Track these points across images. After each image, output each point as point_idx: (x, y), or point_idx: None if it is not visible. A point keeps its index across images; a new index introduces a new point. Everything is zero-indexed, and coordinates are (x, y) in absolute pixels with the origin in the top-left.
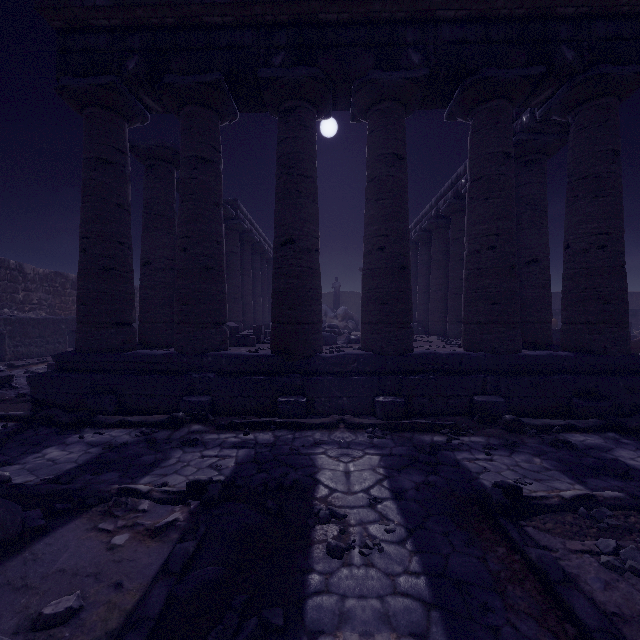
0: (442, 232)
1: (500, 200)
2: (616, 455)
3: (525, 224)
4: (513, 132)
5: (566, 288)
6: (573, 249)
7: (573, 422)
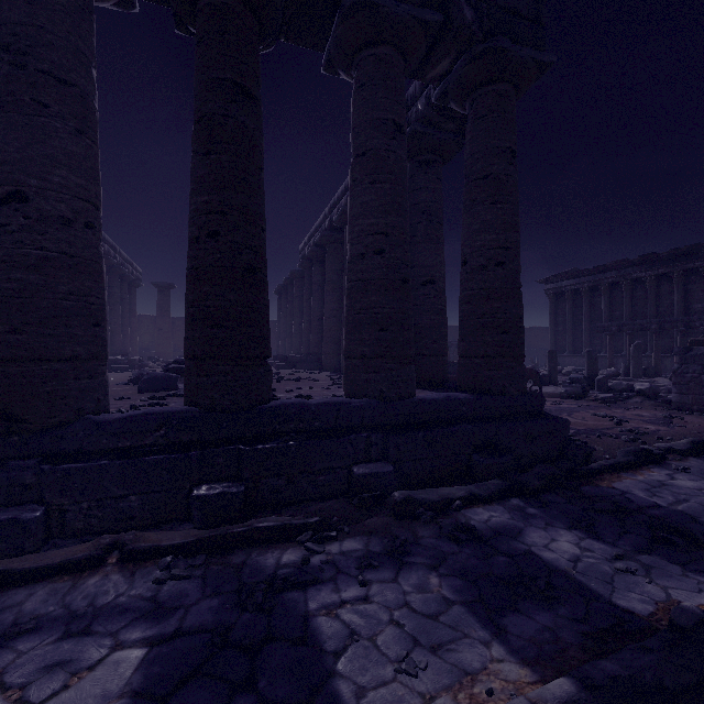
0: (337, 248)
1: (390, 186)
2: (528, 543)
3: (421, 236)
4: (408, 123)
5: (464, 313)
6: (471, 265)
7: (474, 488)
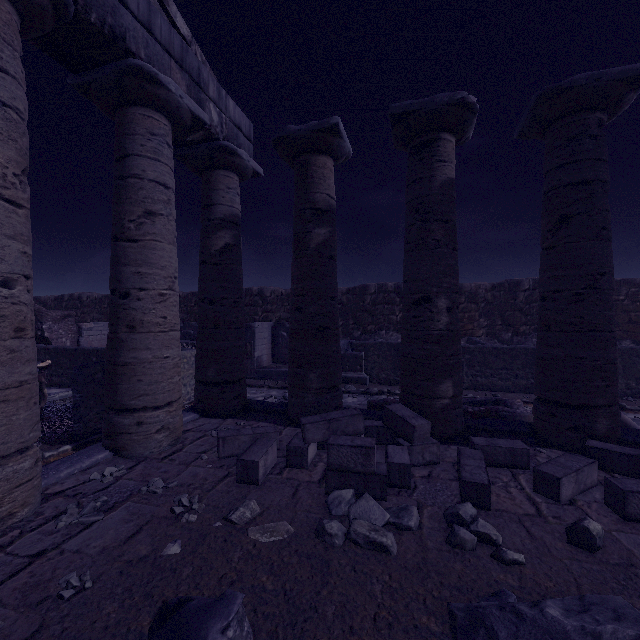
0: None
1: None
2: None
3: None
4: None
5: None
6: None
7: None
